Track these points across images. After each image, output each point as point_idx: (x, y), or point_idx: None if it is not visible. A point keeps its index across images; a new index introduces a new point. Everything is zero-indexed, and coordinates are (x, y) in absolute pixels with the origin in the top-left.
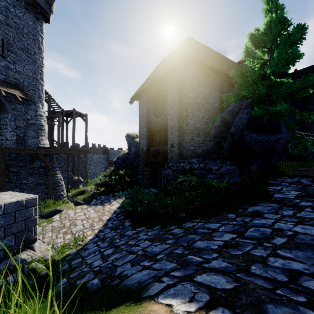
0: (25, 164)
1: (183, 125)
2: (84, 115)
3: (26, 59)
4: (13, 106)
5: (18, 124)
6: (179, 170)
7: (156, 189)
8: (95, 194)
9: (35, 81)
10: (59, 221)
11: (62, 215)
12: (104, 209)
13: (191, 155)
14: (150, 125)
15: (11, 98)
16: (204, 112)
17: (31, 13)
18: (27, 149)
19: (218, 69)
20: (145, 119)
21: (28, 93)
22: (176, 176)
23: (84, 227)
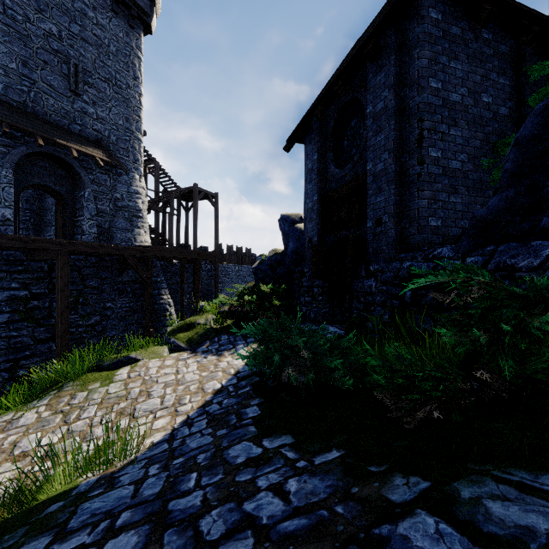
0: (111, 275)
1: (408, 166)
2: (212, 195)
3: (113, 96)
4: (93, 176)
5: (100, 208)
6: (398, 278)
7: (340, 327)
8: (212, 331)
9: (127, 134)
10: (123, 382)
11: (134, 370)
12: (217, 365)
13: (432, 240)
14: (327, 188)
15: (89, 163)
16: (470, 129)
17: (121, 18)
18: (106, 246)
19: (512, 3)
20: (317, 177)
21: (117, 156)
22: (391, 296)
23: (161, 404)
